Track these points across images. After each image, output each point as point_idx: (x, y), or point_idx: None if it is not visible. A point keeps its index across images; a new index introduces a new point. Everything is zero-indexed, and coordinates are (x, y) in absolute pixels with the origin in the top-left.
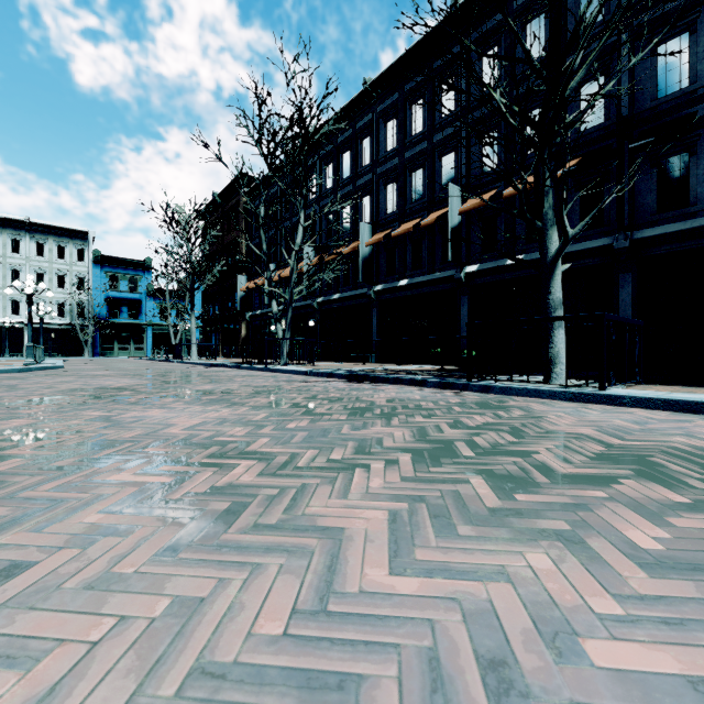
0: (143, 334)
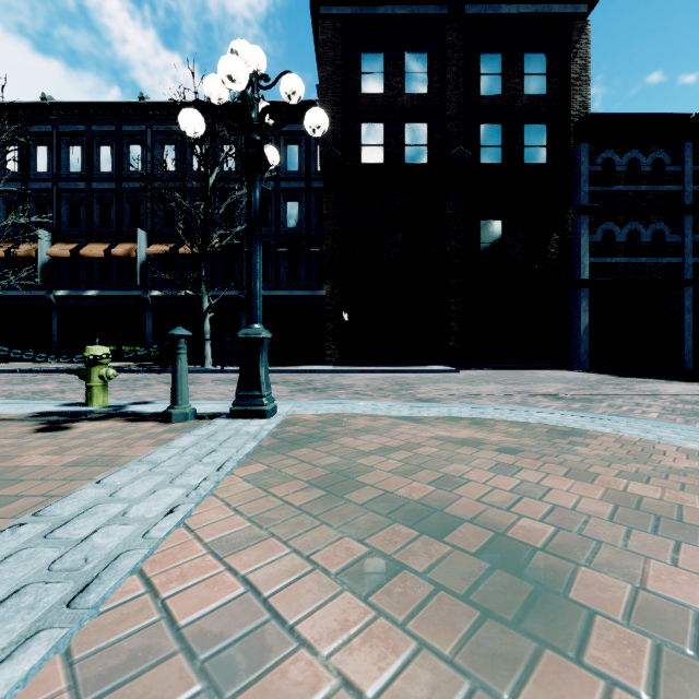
0: None
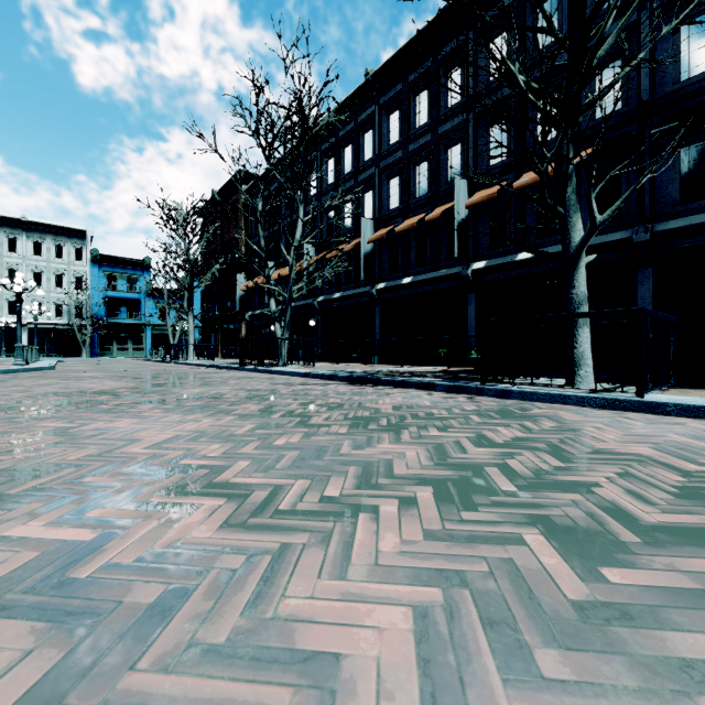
0: (142, 335)
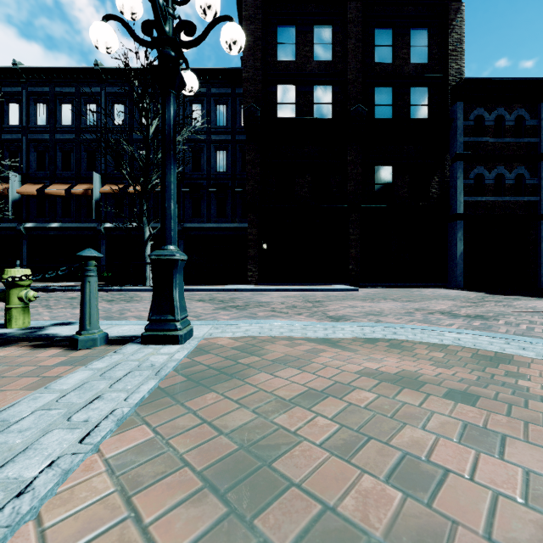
0: None
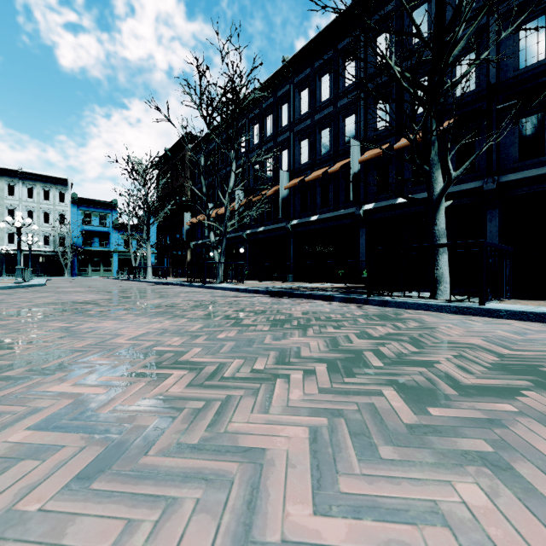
0: (111, 259)
